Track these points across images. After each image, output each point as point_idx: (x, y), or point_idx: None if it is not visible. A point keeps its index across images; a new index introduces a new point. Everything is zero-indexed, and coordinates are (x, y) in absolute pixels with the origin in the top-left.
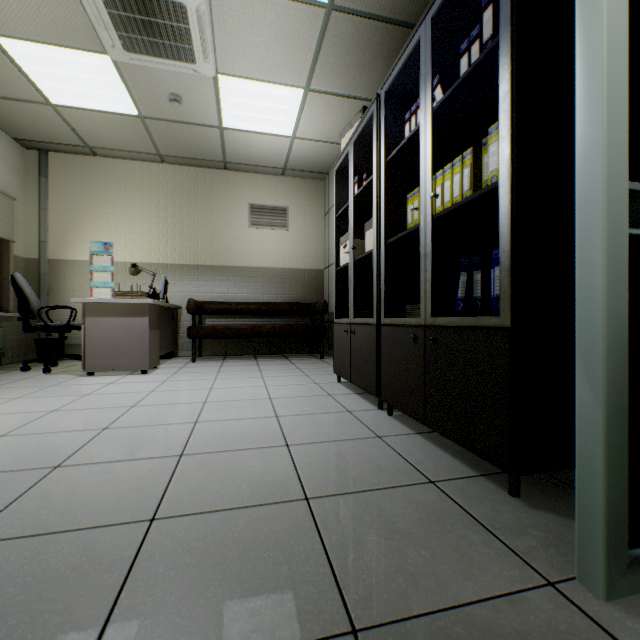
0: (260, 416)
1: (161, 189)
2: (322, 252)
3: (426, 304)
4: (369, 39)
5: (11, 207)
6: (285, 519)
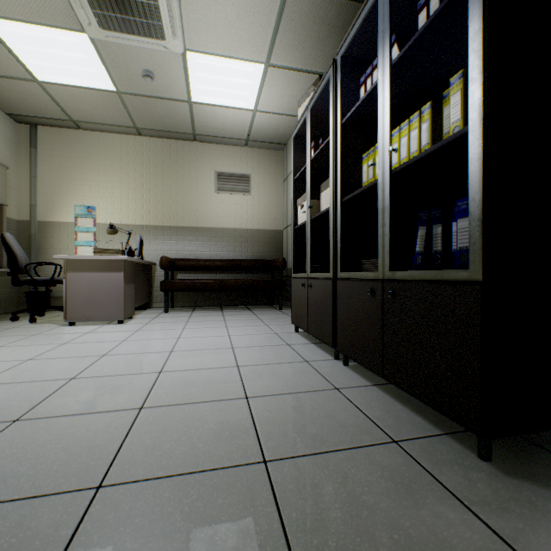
0: (222, 366)
1: (138, 159)
2: (281, 214)
3: (384, 258)
4: (324, 14)
5: (4, 174)
6: (241, 488)
